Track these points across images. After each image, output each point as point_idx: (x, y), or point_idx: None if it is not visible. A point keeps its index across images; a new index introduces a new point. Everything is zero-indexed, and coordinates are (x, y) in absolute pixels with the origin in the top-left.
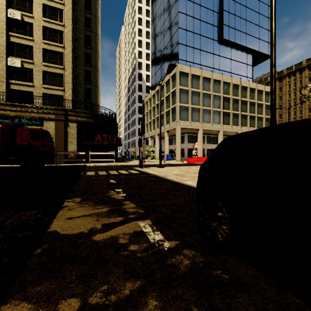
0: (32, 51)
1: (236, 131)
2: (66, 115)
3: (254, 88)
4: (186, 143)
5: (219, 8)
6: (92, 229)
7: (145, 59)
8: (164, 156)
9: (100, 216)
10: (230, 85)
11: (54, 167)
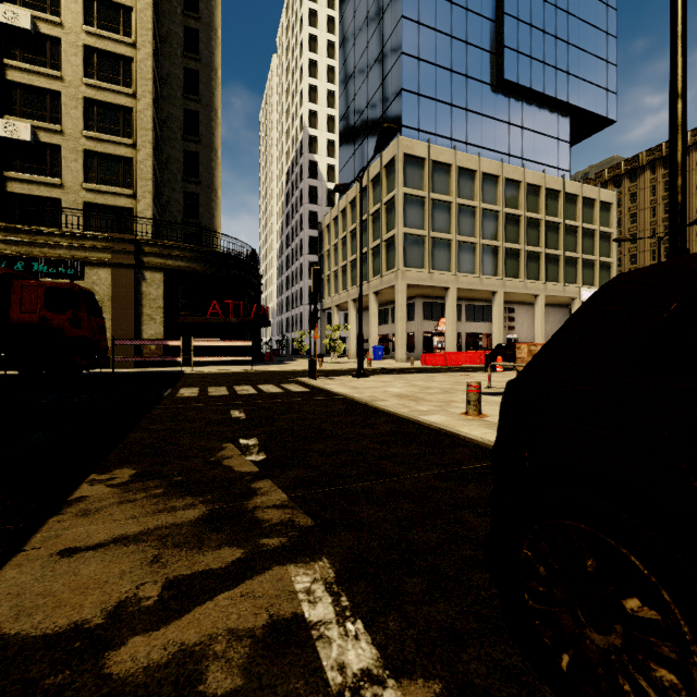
0: (60, 104)
1: (535, 292)
2: (139, 254)
3: (575, 193)
4: (419, 320)
5: (496, 10)
6: (124, 606)
7: (325, 129)
8: (367, 350)
9: (170, 544)
10: (519, 186)
11: (107, 376)
